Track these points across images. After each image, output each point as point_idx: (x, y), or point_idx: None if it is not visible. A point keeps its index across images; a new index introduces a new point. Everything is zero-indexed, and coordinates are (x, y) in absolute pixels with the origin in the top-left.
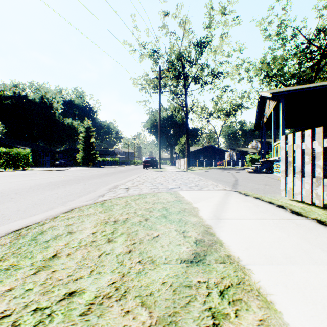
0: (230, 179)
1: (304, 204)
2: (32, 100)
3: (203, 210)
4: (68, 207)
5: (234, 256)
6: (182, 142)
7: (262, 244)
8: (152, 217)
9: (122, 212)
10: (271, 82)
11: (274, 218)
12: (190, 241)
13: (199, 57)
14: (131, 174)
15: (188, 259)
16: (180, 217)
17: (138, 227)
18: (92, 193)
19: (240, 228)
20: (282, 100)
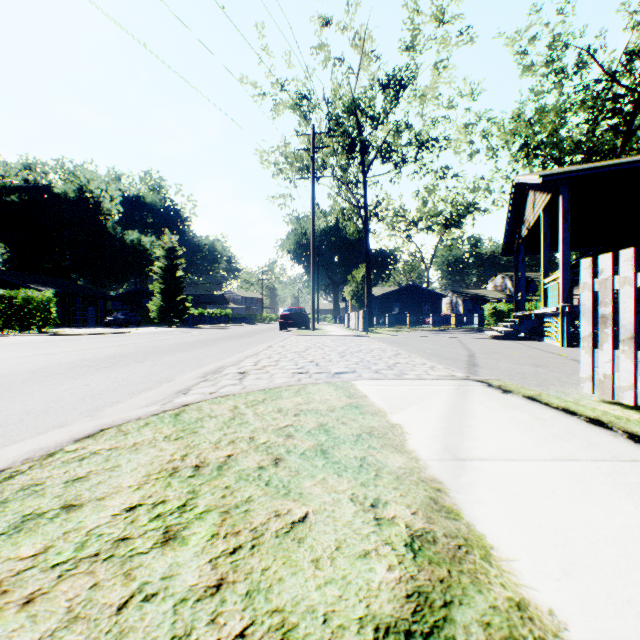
0: (458, 352)
1: (639, 412)
2: (61, 196)
3: (416, 433)
4: (99, 420)
5: (538, 605)
6: (358, 278)
7: (604, 555)
8: (292, 455)
9: (221, 438)
10: (534, 158)
11: (597, 457)
12: (396, 542)
13: (390, 109)
14: (255, 342)
15: (398, 622)
16: (360, 454)
17: (253, 486)
18: (164, 385)
19: (523, 489)
20: (563, 190)
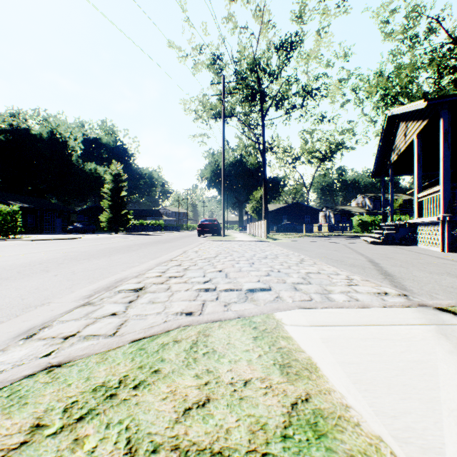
0: (356, 257)
1: None
2: (37, 136)
3: None
4: None
5: None
6: (257, 197)
7: None
8: None
9: None
10: (392, 105)
11: None
12: None
13: (283, 67)
14: (174, 247)
15: None
16: None
17: None
18: (22, 314)
19: None
20: (444, 113)
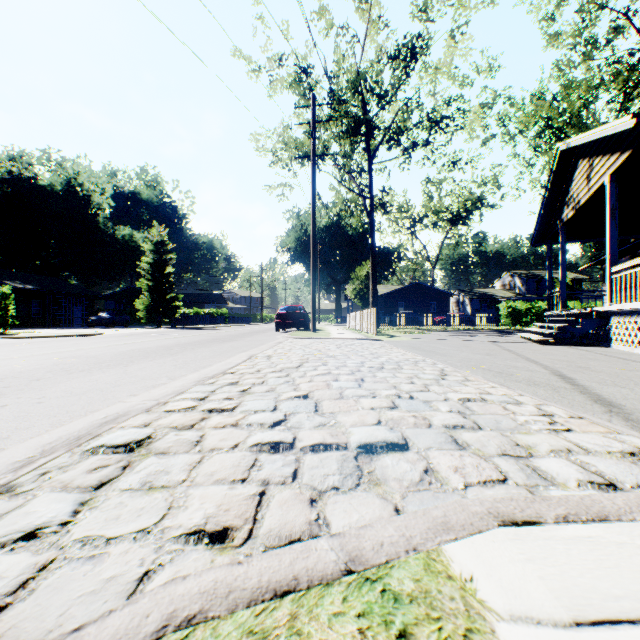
0: (529, 367)
1: None
2: (47, 188)
3: None
4: None
5: None
6: (361, 275)
7: None
8: None
9: None
10: (557, 141)
11: None
12: None
13: (400, 85)
14: (235, 348)
15: None
16: None
17: None
18: None
19: None
20: None
